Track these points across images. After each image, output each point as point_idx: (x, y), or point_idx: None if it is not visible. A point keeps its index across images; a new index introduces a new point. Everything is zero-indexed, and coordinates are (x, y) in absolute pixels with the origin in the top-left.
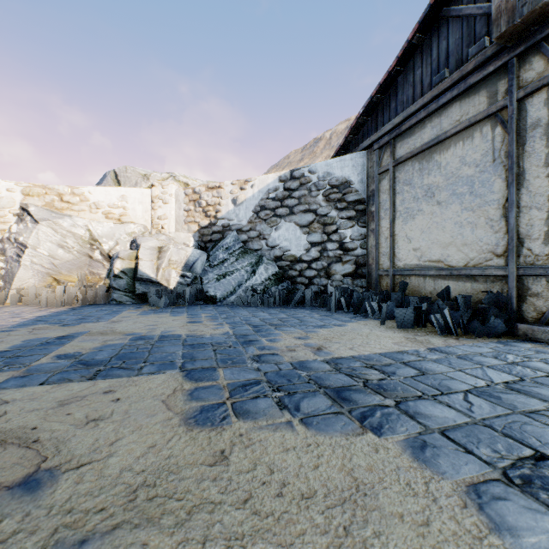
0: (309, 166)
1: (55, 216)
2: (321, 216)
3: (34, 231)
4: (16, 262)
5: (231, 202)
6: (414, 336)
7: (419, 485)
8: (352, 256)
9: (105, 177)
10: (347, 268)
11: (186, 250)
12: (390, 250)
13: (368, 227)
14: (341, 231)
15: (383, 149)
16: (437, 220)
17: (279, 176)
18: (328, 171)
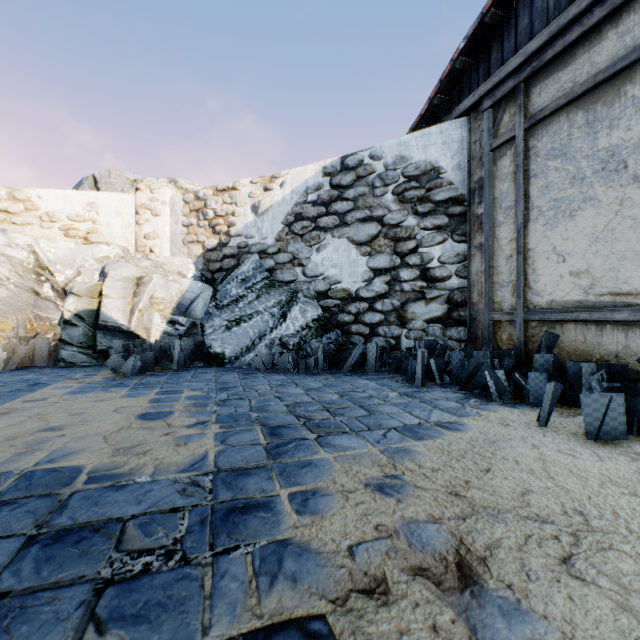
0: (370, 149)
1: None
2: (390, 227)
3: None
4: None
5: (250, 209)
6: None
7: None
8: (443, 289)
9: (80, 185)
10: (434, 310)
11: (180, 283)
12: (518, 278)
13: (470, 242)
14: (424, 249)
15: (502, 105)
16: (636, 213)
17: (323, 166)
18: (403, 155)
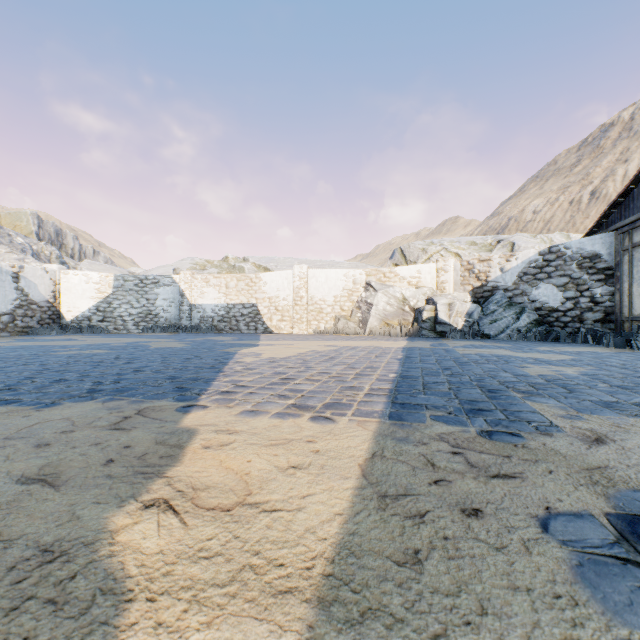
0: (564, 244)
1: (384, 287)
2: (574, 279)
3: (376, 296)
4: (368, 314)
5: (498, 270)
6: (618, 350)
7: (566, 356)
8: (601, 307)
9: (393, 253)
10: (597, 316)
11: (466, 305)
12: (628, 304)
13: (615, 287)
14: (592, 289)
15: (625, 234)
16: None
17: (538, 251)
18: (581, 247)
